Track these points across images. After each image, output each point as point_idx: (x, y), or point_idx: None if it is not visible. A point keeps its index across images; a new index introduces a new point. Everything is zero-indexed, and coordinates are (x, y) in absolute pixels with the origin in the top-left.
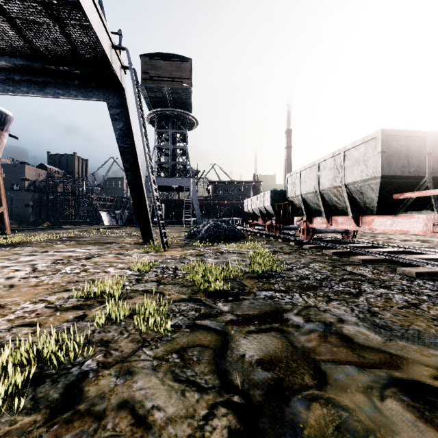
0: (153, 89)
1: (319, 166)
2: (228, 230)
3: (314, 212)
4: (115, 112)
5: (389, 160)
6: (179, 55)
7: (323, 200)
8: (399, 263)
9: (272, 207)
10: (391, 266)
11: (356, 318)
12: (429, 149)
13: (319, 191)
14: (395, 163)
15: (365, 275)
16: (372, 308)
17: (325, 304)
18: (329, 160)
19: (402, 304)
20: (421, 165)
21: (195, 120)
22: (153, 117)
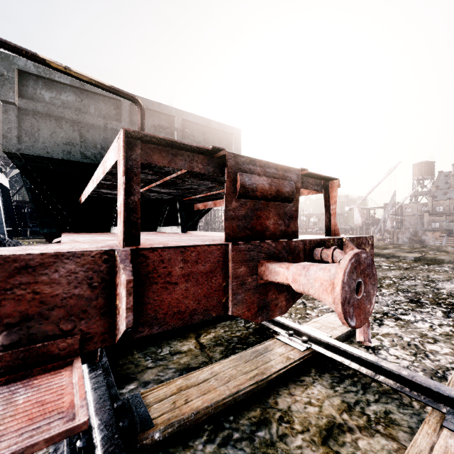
0: None
1: None
2: None
3: None
4: None
5: (31, 124)
6: None
7: None
8: None
9: None
10: None
11: None
12: (123, 122)
13: None
14: (48, 132)
15: None
16: None
17: None
18: None
19: None
20: None
21: None
22: None
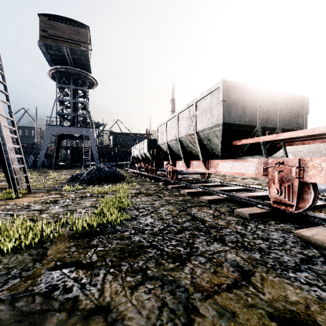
0: (52, 47)
1: (179, 117)
2: (109, 172)
3: (177, 157)
4: None
5: (229, 109)
6: (78, 21)
7: (182, 147)
8: (237, 202)
9: (149, 152)
10: (230, 206)
11: None
12: (259, 102)
13: (179, 139)
14: (234, 112)
15: (206, 220)
16: (193, 295)
17: (128, 295)
18: (185, 111)
19: (232, 277)
20: (254, 116)
21: (94, 80)
22: (55, 73)
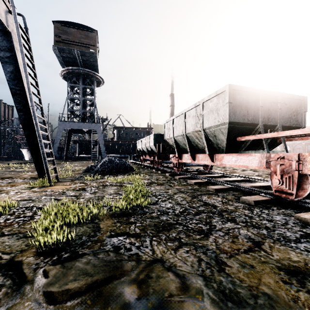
0: (65, 50)
1: (186, 115)
2: (120, 164)
3: (183, 150)
4: (5, 55)
5: (234, 109)
6: (87, 26)
7: (188, 141)
8: (241, 191)
9: (154, 146)
10: (235, 194)
11: (202, 279)
12: (261, 103)
13: (186, 134)
14: (238, 112)
15: (216, 205)
16: (220, 255)
17: (173, 253)
18: (192, 110)
19: (247, 245)
20: (256, 115)
21: (101, 79)
22: (66, 73)
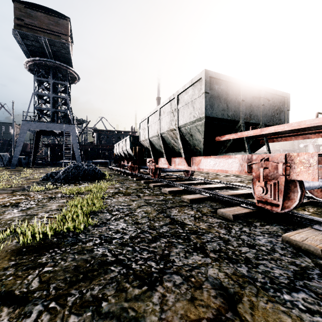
0: (29, 36)
1: (161, 111)
2: (88, 170)
3: (160, 154)
4: None
5: (211, 102)
6: (57, 12)
7: (164, 143)
8: (220, 201)
9: (131, 150)
10: (213, 205)
11: None
12: (243, 96)
13: (161, 135)
14: (216, 105)
15: (186, 223)
16: None
17: None
18: (167, 105)
19: (214, 306)
20: (237, 111)
21: (76, 74)
22: (32, 65)
